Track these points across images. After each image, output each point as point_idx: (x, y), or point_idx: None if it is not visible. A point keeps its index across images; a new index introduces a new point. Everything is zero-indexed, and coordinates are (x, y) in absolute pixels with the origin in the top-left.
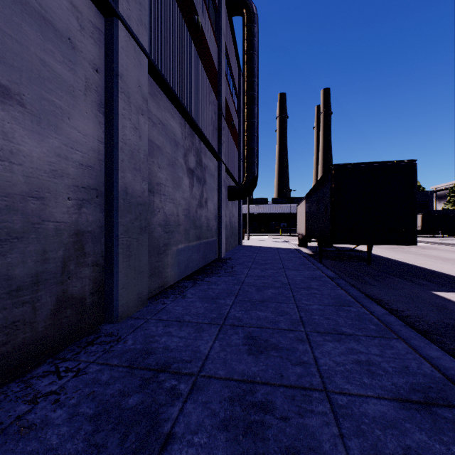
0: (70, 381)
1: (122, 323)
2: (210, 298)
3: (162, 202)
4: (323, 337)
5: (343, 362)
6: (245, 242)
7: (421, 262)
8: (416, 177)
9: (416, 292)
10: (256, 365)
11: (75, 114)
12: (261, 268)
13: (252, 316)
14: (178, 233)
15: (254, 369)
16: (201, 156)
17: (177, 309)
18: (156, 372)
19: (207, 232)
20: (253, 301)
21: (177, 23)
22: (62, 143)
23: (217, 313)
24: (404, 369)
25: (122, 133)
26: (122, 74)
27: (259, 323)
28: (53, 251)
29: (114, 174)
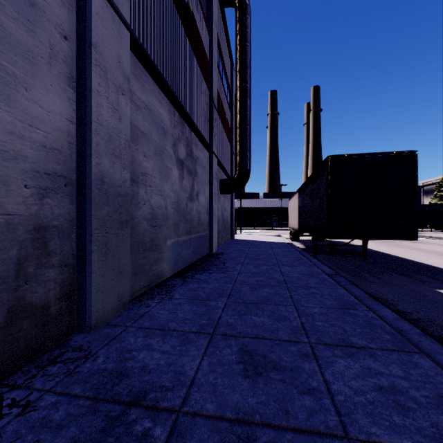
0: (10, 423)
1: (96, 332)
2: (200, 299)
3: (148, 193)
4: (332, 351)
5: (362, 390)
6: (237, 236)
7: (416, 257)
8: (416, 168)
9: (420, 290)
10: (253, 394)
11: (35, 84)
12: (255, 264)
13: (246, 323)
14: (166, 227)
15: (251, 401)
16: (192, 147)
17: (162, 313)
18: (126, 407)
19: (198, 226)
20: (247, 302)
21: (165, 3)
22: (17, 118)
23: (207, 318)
24: (441, 399)
25: (97, 112)
26: (97, 44)
27: (255, 331)
28: (3, 250)
29: (86, 159)
